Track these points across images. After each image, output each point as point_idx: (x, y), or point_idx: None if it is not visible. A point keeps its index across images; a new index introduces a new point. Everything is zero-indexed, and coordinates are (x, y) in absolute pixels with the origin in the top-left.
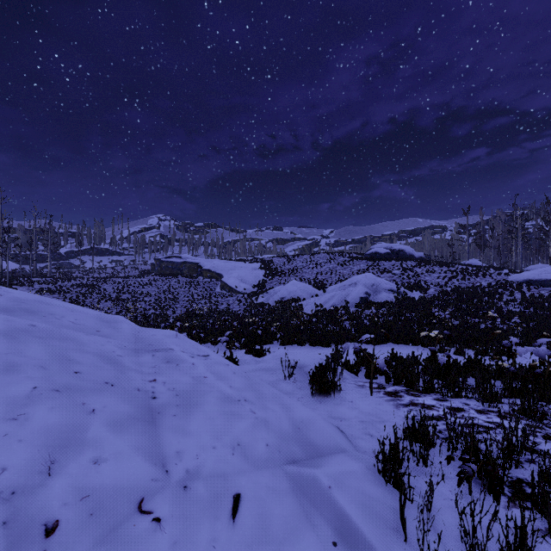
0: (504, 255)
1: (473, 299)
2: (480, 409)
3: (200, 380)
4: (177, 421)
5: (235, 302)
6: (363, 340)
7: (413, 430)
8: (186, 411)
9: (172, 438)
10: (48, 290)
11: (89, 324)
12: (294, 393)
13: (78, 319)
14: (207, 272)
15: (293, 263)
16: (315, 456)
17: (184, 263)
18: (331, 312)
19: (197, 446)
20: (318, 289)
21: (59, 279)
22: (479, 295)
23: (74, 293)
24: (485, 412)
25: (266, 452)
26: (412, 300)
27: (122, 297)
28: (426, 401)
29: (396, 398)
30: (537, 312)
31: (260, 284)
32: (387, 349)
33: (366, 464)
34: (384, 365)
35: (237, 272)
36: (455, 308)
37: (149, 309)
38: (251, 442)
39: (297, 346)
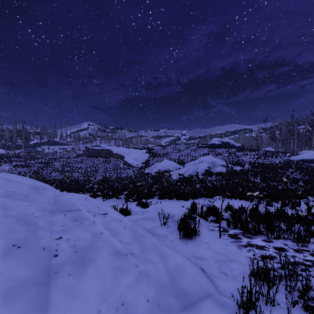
0: (285, 145)
1: (271, 170)
2: (296, 248)
3: (97, 235)
4: (70, 281)
5: (131, 172)
6: (209, 196)
7: (257, 271)
8: (80, 268)
9: (61, 303)
10: (21, 165)
11: (21, 191)
12: (167, 236)
13: (13, 188)
14: (115, 155)
15: (165, 150)
16: (188, 306)
17: (102, 149)
18: (188, 178)
19: (83, 311)
20: (180, 165)
21: (28, 159)
22: (274, 168)
23: (36, 167)
24: (301, 251)
25: (146, 309)
26: (236, 171)
27: (65, 169)
28: (258, 242)
29: (237, 239)
30: (310, 178)
31: (146, 162)
32: (224, 202)
33: (230, 312)
34: (229, 218)
35: (132, 155)
36: (261, 176)
37: (80, 176)
38: (134, 300)
39: (168, 200)
